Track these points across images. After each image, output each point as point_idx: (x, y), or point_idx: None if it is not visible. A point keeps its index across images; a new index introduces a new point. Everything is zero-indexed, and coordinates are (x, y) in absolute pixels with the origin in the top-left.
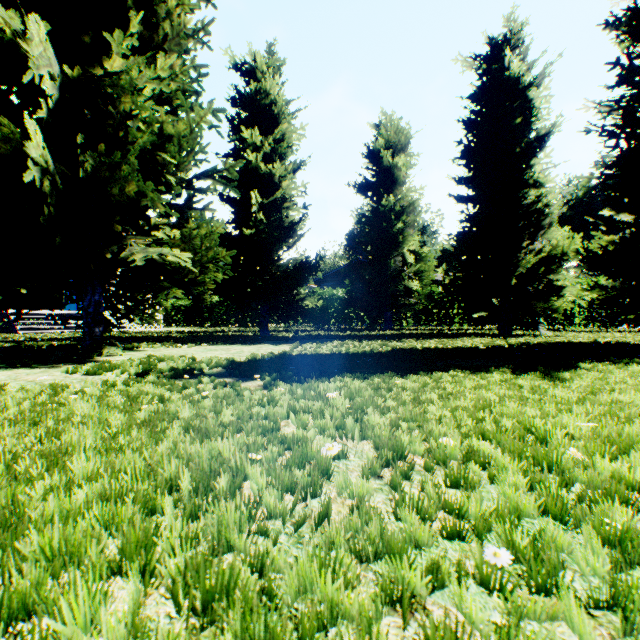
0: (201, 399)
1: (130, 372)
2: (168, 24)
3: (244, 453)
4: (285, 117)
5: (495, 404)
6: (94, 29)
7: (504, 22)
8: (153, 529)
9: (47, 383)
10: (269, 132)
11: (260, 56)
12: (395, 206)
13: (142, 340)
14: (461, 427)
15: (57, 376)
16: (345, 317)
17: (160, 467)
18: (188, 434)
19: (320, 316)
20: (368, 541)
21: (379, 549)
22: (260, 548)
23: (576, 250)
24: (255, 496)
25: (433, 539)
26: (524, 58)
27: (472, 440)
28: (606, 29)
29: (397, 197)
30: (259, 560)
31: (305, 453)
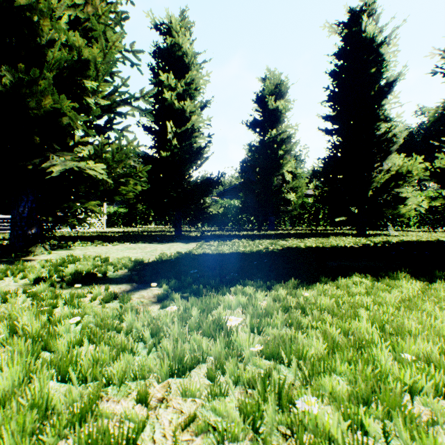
0: (58, 335)
1: (30, 277)
2: None
3: None
4: (194, 66)
5: None
6: None
7: None
8: None
9: None
10: (182, 78)
11: (174, 18)
12: (277, 138)
13: (81, 239)
14: None
15: None
16: (239, 220)
17: None
18: None
19: (221, 220)
20: None
21: None
22: None
23: (425, 167)
24: None
25: None
26: (376, 24)
27: None
28: None
29: (278, 132)
30: None
31: None
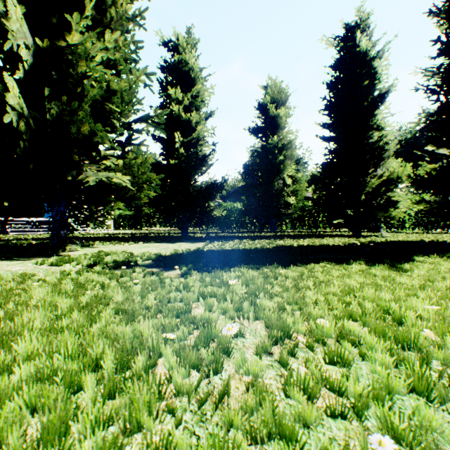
0: (132, 286)
1: (83, 264)
2: (114, 10)
3: (159, 335)
4: (199, 80)
5: (357, 290)
6: (59, 13)
7: (356, 12)
8: (71, 412)
9: (20, 272)
10: (188, 91)
11: (181, 36)
12: (278, 144)
13: (97, 239)
14: (333, 309)
15: (29, 267)
16: (242, 223)
17: (90, 346)
18: (118, 316)
19: (225, 222)
20: (262, 423)
21: (272, 430)
22: (167, 427)
23: (408, 175)
24: (165, 376)
25: (319, 419)
26: (370, 38)
27: (343, 321)
28: (430, 16)
29: (279, 138)
30: (164, 443)
31: (210, 333)
